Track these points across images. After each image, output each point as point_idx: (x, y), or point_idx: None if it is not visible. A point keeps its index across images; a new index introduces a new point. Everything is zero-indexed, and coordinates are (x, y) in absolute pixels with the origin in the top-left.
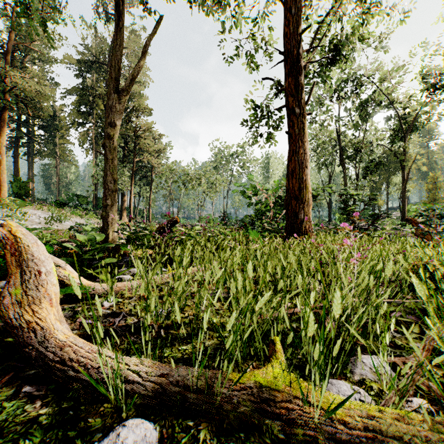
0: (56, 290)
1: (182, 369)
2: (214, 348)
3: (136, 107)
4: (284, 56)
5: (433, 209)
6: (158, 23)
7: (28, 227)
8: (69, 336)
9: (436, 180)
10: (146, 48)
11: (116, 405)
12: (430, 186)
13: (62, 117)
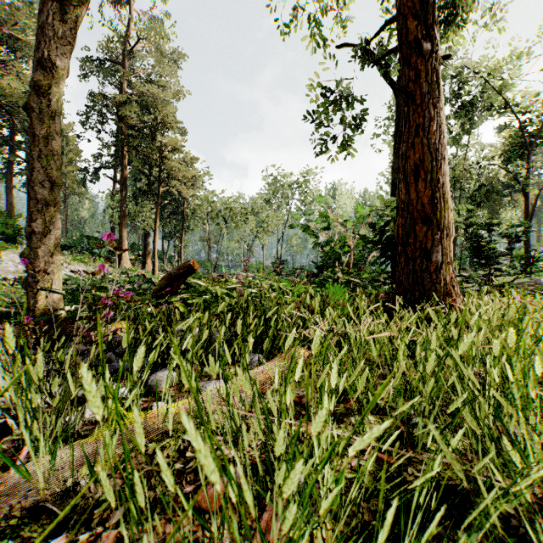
0: None
1: None
2: None
3: (161, 119)
4: None
5: None
6: None
7: None
8: None
9: None
10: None
11: None
12: None
13: (71, 138)
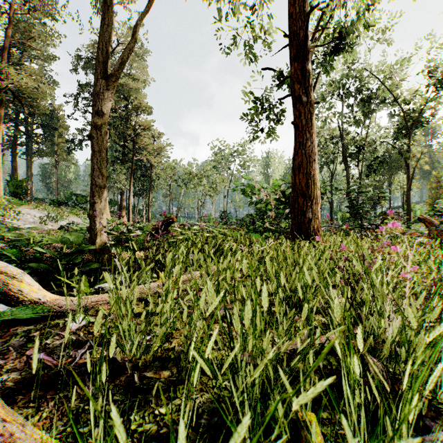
0: None
1: None
2: (207, 411)
3: (135, 104)
4: (290, 39)
5: None
6: (152, 3)
7: (20, 226)
8: None
9: (440, 178)
10: (137, 30)
11: None
12: (433, 185)
13: (61, 116)
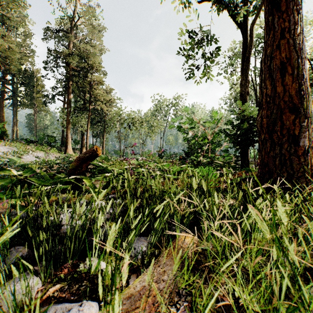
0: None
1: None
2: None
3: (91, 65)
4: None
5: None
6: None
7: None
8: None
9: None
10: None
11: None
12: None
13: (39, 77)
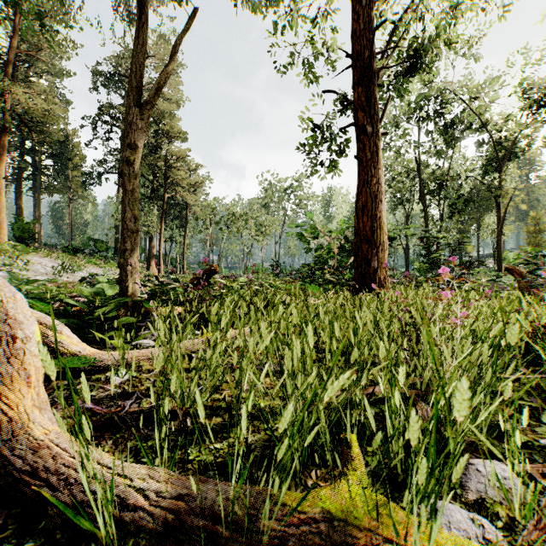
0: (40, 363)
1: (211, 486)
2: (260, 447)
3: (167, 130)
4: (353, 60)
5: (544, 255)
6: (191, 17)
7: (30, 278)
8: (55, 428)
9: (539, 220)
10: (175, 49)
11: (107, 545)
12: (531, 228)
13: (76, 143)
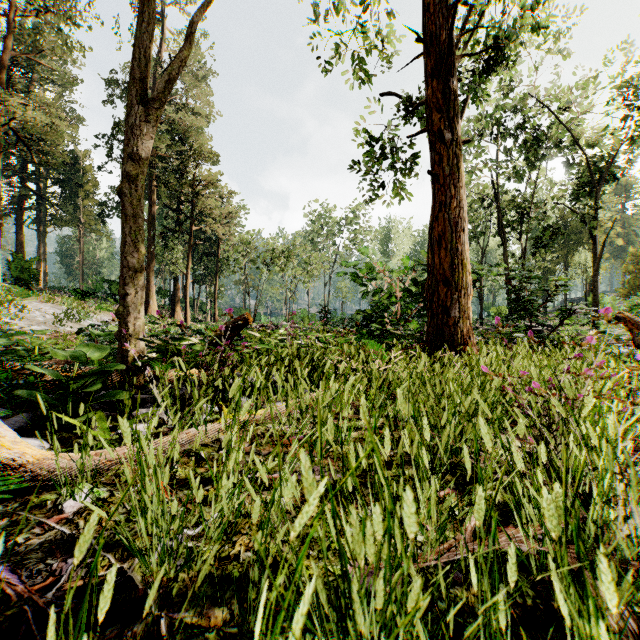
0: None
1: None
2: None
3: (194, 150)
4: (426, 45)
5: None
6: None
7: (23, 329)
8: None
9: (639, 258)
10: (192, 30)
11: None
12: (630, 267)
13: (88, 167)
